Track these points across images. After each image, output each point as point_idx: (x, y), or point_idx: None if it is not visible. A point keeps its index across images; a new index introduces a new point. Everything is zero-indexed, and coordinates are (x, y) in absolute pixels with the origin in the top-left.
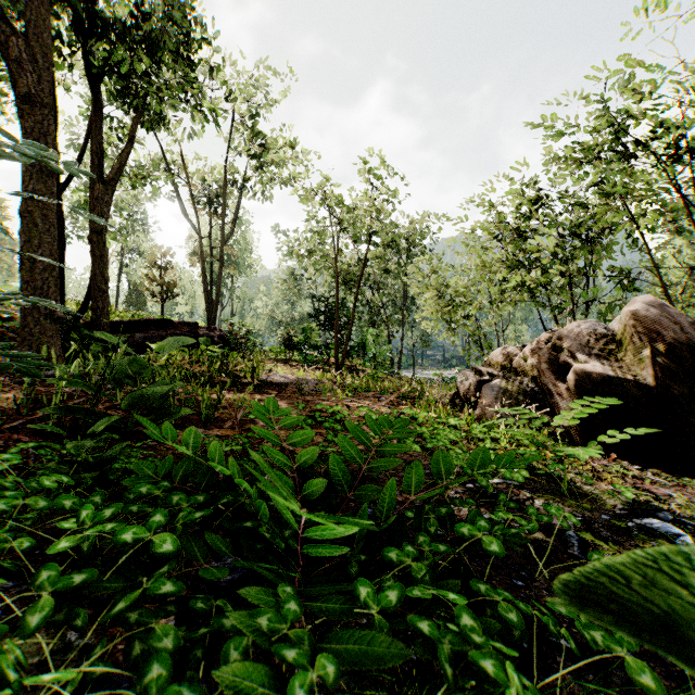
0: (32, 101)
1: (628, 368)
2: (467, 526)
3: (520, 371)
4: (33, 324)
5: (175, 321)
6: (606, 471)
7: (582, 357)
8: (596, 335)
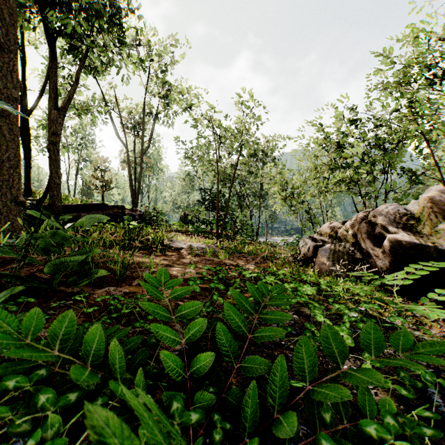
0: (1, 48)
1: (427, 237)
2: (373, 424)
3: (343, 239)
4: (2, 206)
5: (109, 205)
6: (421, 316)
7: (392, 230)
8: (399, 213)
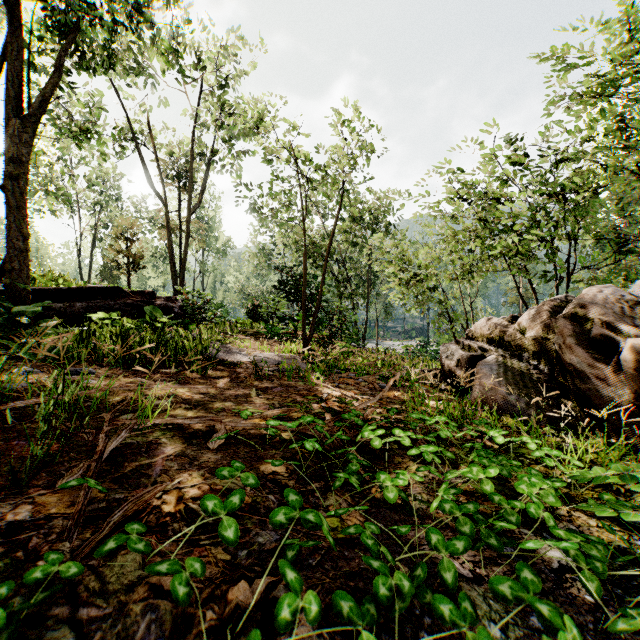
0: None
1: None
2: None
3: (516, 346)
4: None
5: (126, 290)
6: None
7: (627, 330)
8: (626, 301)
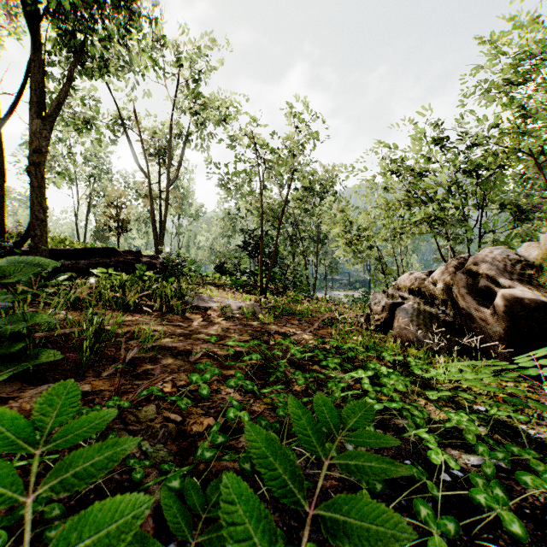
0: None
1: None
2: None
3: (430, 295)
4: None
5: (119, 250)
6: None
7: (504, 282)
8: (510, 260)
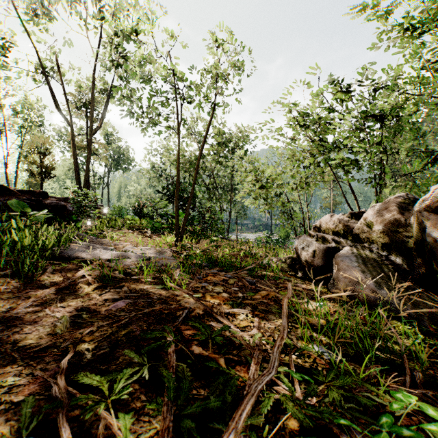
0: None
1: None
2: None
3: (364, 238)
4: None
5: (13, 189)
6: None
7: None
8: None
